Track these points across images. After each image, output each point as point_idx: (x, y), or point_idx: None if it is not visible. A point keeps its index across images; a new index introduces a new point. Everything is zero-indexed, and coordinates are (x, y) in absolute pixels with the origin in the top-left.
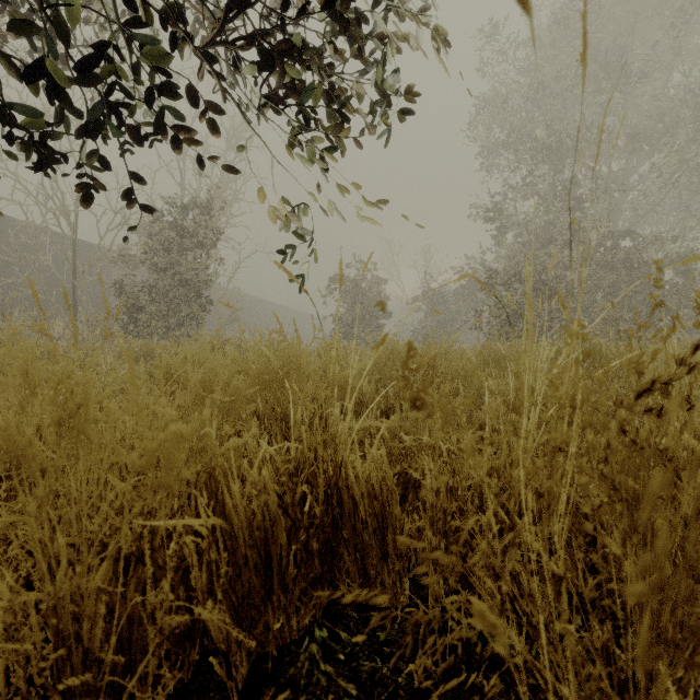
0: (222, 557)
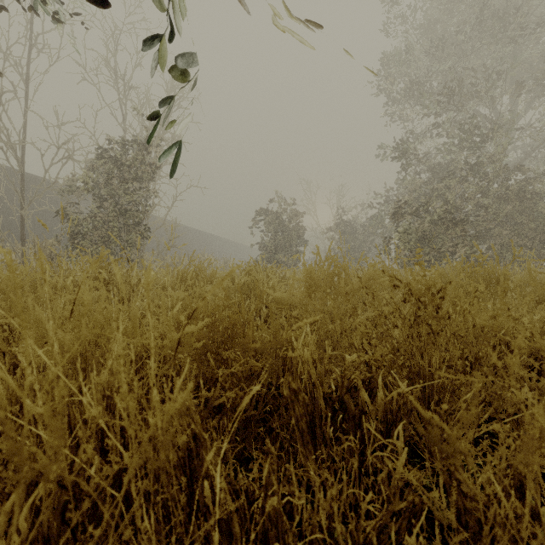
0: None
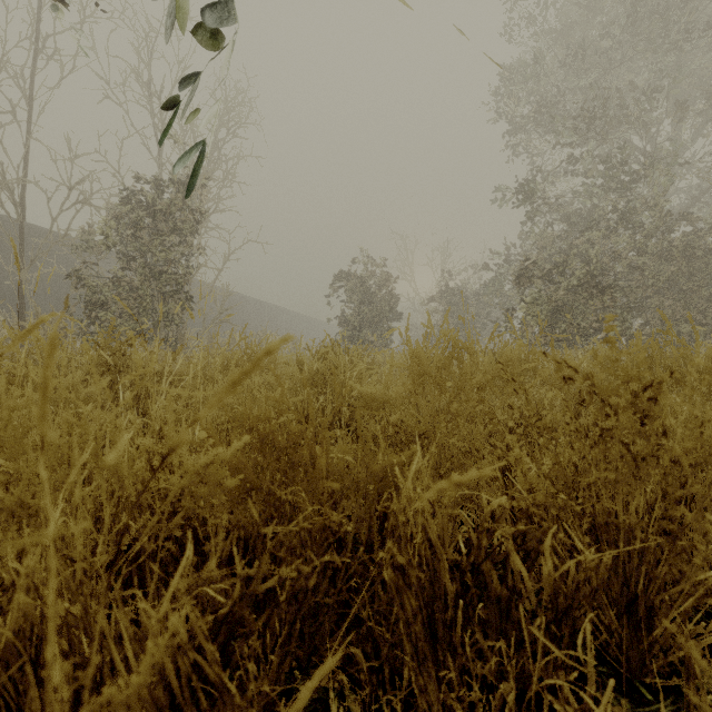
0: None
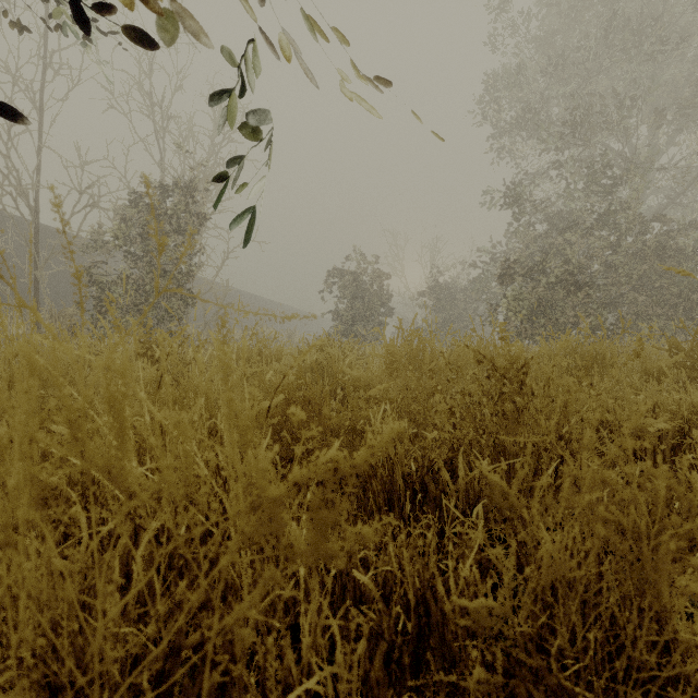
0: None
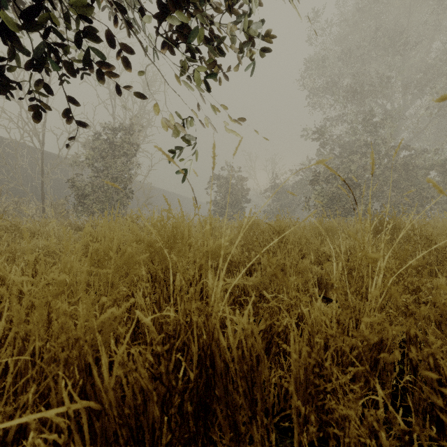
0: (87, 442)
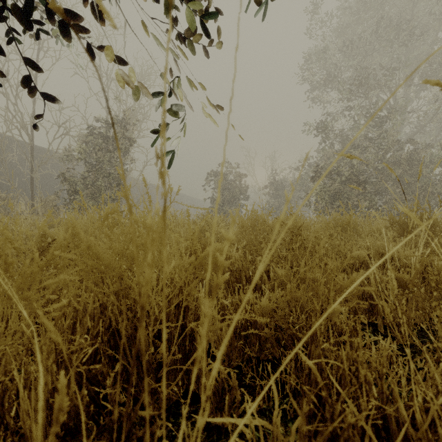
0: None
